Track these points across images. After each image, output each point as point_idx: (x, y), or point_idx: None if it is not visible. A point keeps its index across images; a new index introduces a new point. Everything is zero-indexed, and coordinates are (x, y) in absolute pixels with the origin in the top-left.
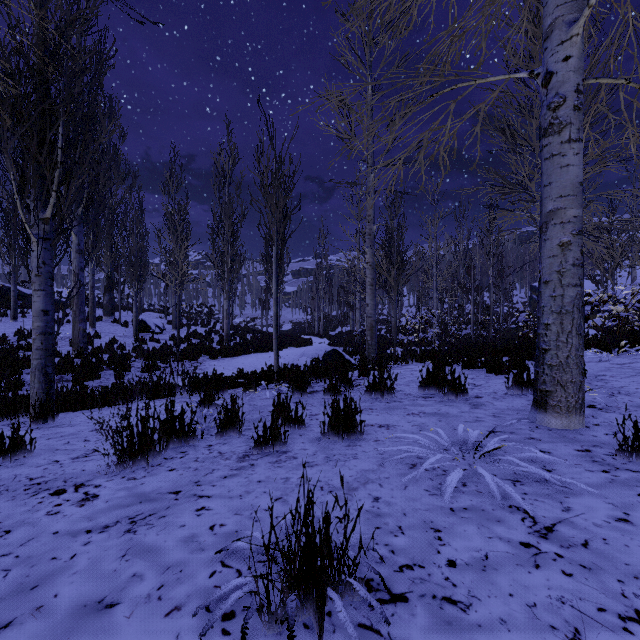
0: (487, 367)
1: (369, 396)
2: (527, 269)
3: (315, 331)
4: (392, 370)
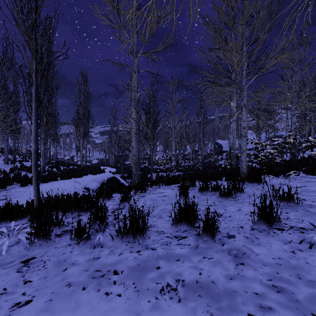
0: (219, 194)
1: (120, 239)
2: (211, 135)
3: (110, 164)
4: (148, 195)
